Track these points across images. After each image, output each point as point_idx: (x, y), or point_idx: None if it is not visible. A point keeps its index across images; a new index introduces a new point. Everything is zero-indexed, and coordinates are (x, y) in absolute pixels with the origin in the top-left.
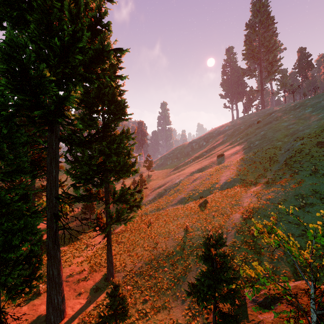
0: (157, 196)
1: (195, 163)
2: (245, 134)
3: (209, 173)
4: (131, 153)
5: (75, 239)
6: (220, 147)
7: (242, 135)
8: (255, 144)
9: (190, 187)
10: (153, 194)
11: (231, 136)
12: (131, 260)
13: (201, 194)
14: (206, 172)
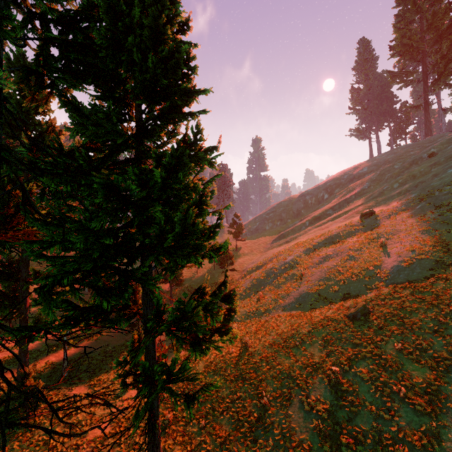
0: (253, 285)
1: (314, 227)
2: (410, 176)
3: (353, 247)
4: (206, 201)
5: (107, 367)
6: (360, 200)
7: (403, 178)
8: (446, 190)
9: (316, 272)
10: (245, 281)
11: (377, 182)
12: (207, 449)
13: (345, 288)
14: (346, 245)
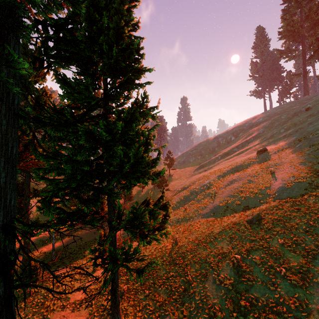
0: (181, 201)
1: (224, 160)
2: (292, 124)
3: (251, 174)
4: (150, 142)
5: (82, 255)
6: (257, 141)
7: (287, 125)
8: (317, 134)
9: (225, 191)
10: (176, 197)
11: (269, 128)
12: (150, 310)
13: (245, 202)
14: (247, 172)
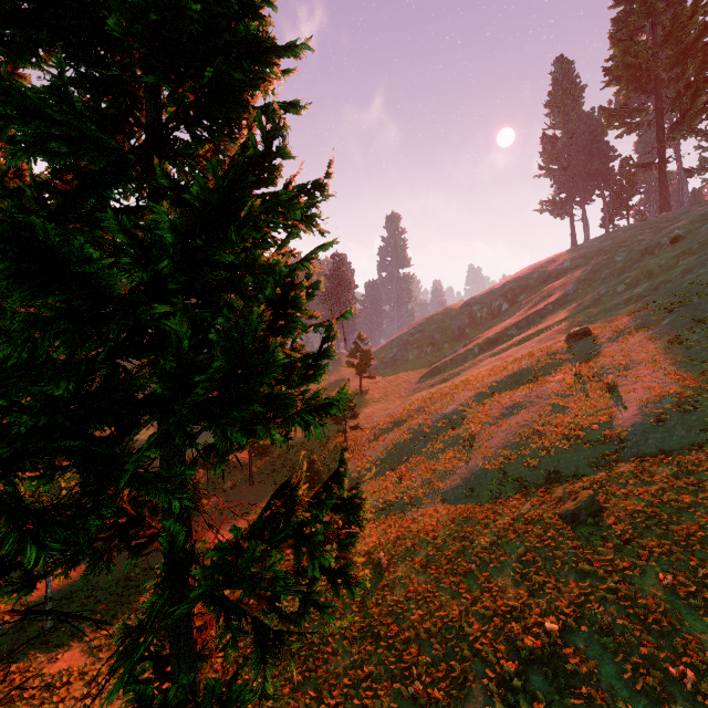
0: (389, 455)
1: (488, 356)
2: (643, 273)
3: (559, 390)
4: (298, 298)
5: (129, 609)
6: (563, 312)
7: (632, 276)
8: None
9: (498, 434)
10: (376, 447)
11: (588, 284)
12: None
13: (551, 462)
14: (547, 386)
